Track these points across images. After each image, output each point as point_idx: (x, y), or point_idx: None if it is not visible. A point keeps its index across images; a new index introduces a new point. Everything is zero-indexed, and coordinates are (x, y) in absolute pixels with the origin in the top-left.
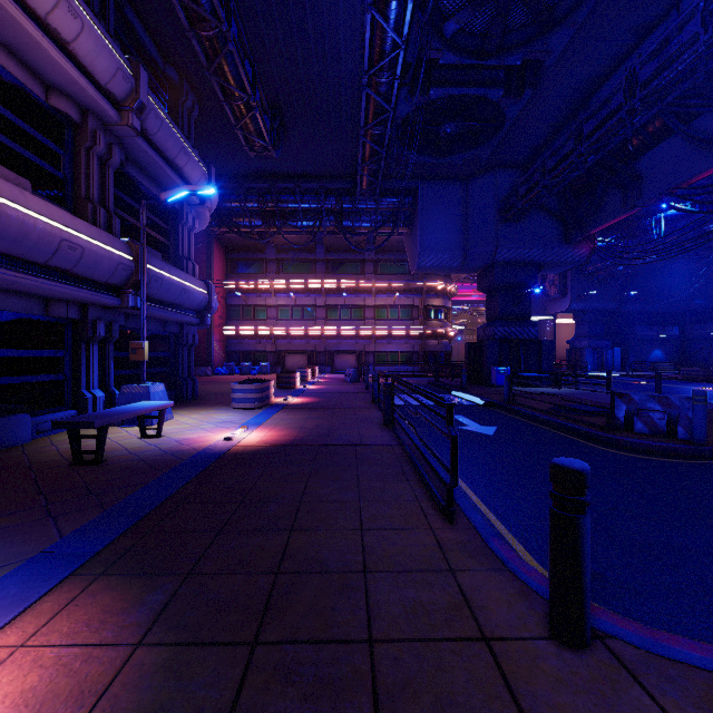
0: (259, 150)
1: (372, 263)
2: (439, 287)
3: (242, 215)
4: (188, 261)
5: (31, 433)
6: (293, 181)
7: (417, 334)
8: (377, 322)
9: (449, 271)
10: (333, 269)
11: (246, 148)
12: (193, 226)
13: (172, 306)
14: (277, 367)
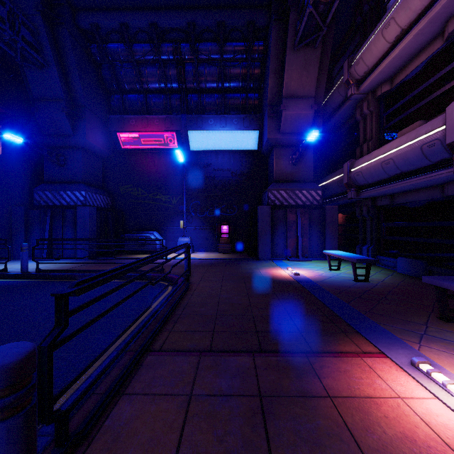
0: None
1: None
2: None
3: None
4: None
5: None
6: None
7: None
8: None
9: None
10: None
11: None
12: None
13: None
14: None
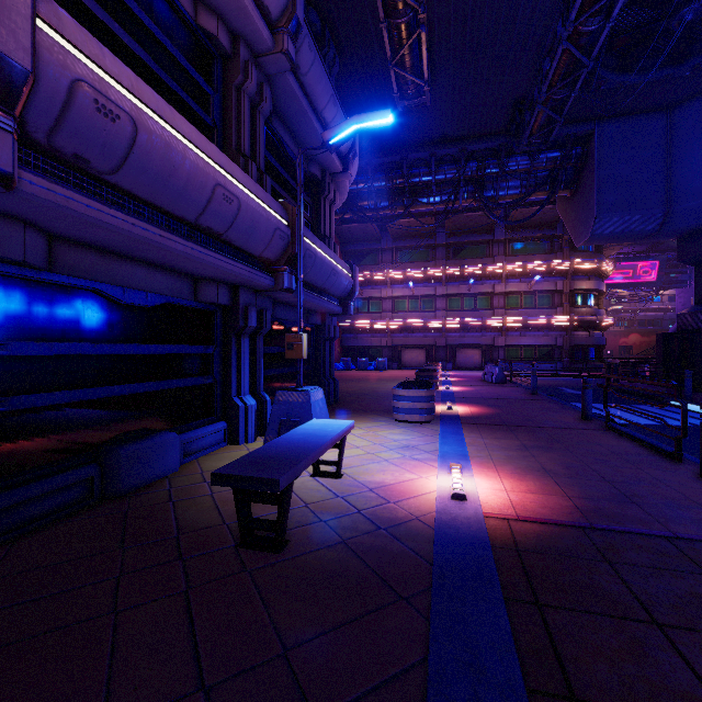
0: (409, 98)
1: (502, 244)
2: (591, 267)
3: (367, 197)
4: (330, 240)
5: (179, 457)
6: (428, 148)
7: (560, 325)
8: (508, 312)
9: (635, 238)
10: (454, 254)
11: (396, 96)
12: (333, 200)
13: (318, 292)
14: (393, 362)
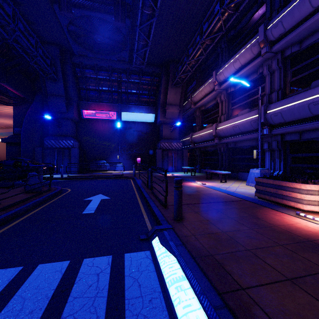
0: None
1: None
2: None
3: None
4: None
5: None
6: None
7: None
8: None
9: None
10: None
11: None
12: None
13: None
14: None
